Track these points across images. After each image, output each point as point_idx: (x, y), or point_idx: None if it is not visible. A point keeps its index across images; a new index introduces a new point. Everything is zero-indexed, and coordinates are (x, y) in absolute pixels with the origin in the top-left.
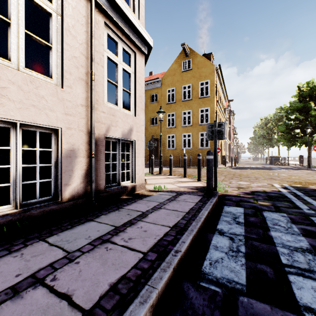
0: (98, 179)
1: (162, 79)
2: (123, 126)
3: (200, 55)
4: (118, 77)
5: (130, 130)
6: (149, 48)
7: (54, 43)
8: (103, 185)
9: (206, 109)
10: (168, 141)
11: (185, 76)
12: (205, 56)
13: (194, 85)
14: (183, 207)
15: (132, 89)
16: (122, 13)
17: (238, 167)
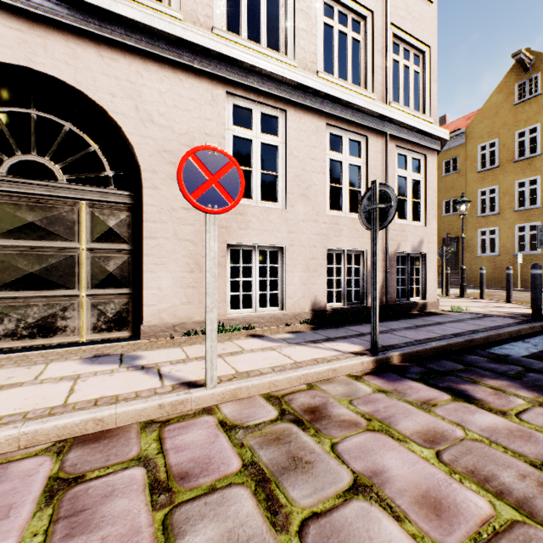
0: (391, 292)
1: (468, 128)
2: (413, 239)
3: None
4: (407, 191)
5: (420, 243)
6: (444, 142)
7: (361, 187)
8: (394, 297)
9: None
10: (481, 242)
11: (524, 111)
12: None
13: None
14: (487, 324)
15: (421, 196)
16: (413, 128)
17: None
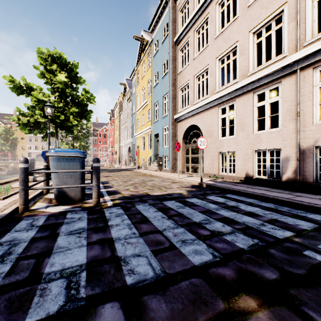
0: (306, 174)
1: None
2: None
3: None
4: None
5: None
6: None
7: (279, 112)
8: (311, 179)
9: None
10: None
11: None
12: None
13: None
14: (302, 199)
15: None
16: None
17: None
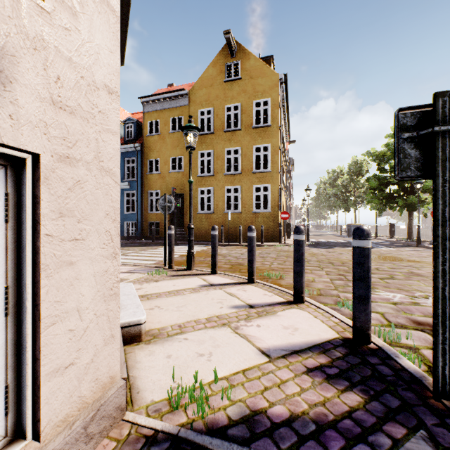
0: None
1: (191, 91)
2: None
3: (254, 56)
4: None
5: None
6: None
7: None
8: None
9: (264, 146)
10: (201, 200)
11: (230, 89)
12: (262, 61)
13: (245, 106)
14: None
15: None
16: None
17: (312, 242)
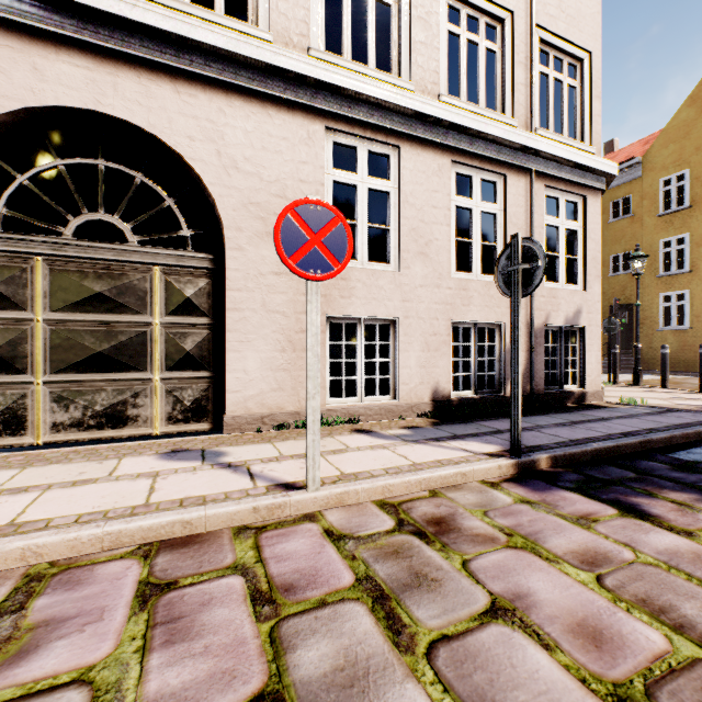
0: (537, 377)
1: (645, 157)
2: (567, 308)
3: None
4: (560, 244)
5: (577, 313)
6: (610, 178)
7: (498, 241)
8: (542, 385)
9: None
10: (664, 310)
11: None
12: None
13: None
14: (670, 421)
15: (579, 251)
16: (567, 162)
17: None
